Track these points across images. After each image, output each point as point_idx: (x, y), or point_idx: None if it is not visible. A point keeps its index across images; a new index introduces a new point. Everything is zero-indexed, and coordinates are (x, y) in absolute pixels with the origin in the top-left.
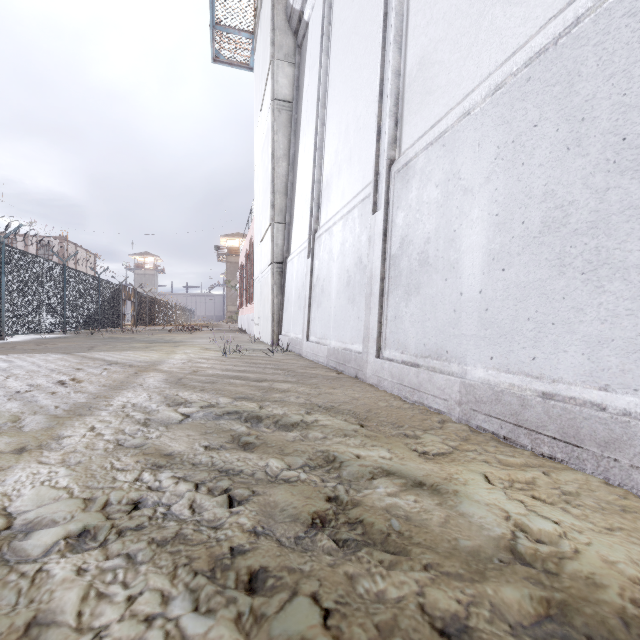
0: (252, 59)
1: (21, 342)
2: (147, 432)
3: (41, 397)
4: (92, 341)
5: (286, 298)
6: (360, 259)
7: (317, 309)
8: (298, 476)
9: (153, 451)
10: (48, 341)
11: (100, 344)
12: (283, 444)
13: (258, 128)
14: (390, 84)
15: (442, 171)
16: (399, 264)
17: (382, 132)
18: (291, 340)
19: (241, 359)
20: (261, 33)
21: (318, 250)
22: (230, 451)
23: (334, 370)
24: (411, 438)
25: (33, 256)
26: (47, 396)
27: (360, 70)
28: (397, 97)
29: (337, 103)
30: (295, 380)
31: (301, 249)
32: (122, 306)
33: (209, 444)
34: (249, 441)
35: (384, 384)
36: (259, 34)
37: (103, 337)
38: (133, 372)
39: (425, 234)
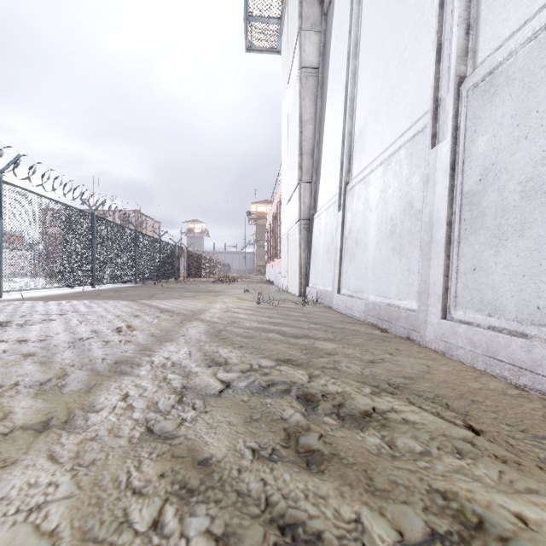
0: (279, 43)
1: (105, 290)
2: (181, 410)
3: (95, 346)
4: (153, 290)
5: (313, 252)
6: (410, 204)
7: (350, 262)
8: None
9: (184, 453)
10: (123, 289)
11: (159, 293)
12: (367, 464)
13: (285, 100)
14: None
15: None
16: (480, 201)
17: (443, 49)
18: (319, 292)
19: (274, 310)
20: (288, 13)
21: (350, 202)
22: (289, 470)
23: (375, 327)
24: None
25: (114, 224)
26: (101, 345)
27: None
28: None
29: (372, 47)
30: (337, 338)
31: (329, 204)
32: (177, 262)
33: (257, 449)
34: (312, 448)
35: (457, 353)
36: (286, 15)
37: (162, 287)
38: (179, 321)
39: (535, 154)
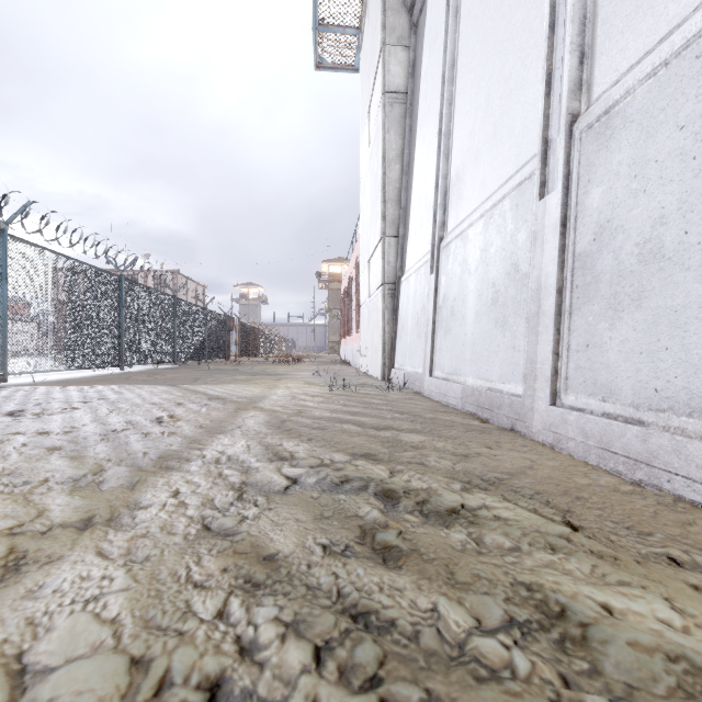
0: (357, 58)
1: (136, 372)
2: (242, 507)
3: (133, 439)
4: (198, 372)
5: (400, 325)
6: (515, 266)
7: (444, 337)
8: (511, 662)
9: (247, 549)
10: (159, 372)
11: (205, 376)
12: (449, 559)
13: (365, 132)
14: (571, 4)
15: (695, 100)
16: (594, 265)
17: (554, 81)
18: (407, 375)
19: (350, 397)
20: (369, 22)
21: (445, 262)
22: (363, 564)
23: (474, 417)
24: (692, 570)
25: (148, 288)
26: (140, 438)
27: (510, 13)
28: (582, 21)
29: (472, 71)
30: (426, 430)
31: (420, 264)
32: (227, 337)
33: (329, 544)
34: (390, 544)
35: (568, 445)
36: (366, 25)
37: (208, 368)
38: (233, 410)
39: (653, 211)
